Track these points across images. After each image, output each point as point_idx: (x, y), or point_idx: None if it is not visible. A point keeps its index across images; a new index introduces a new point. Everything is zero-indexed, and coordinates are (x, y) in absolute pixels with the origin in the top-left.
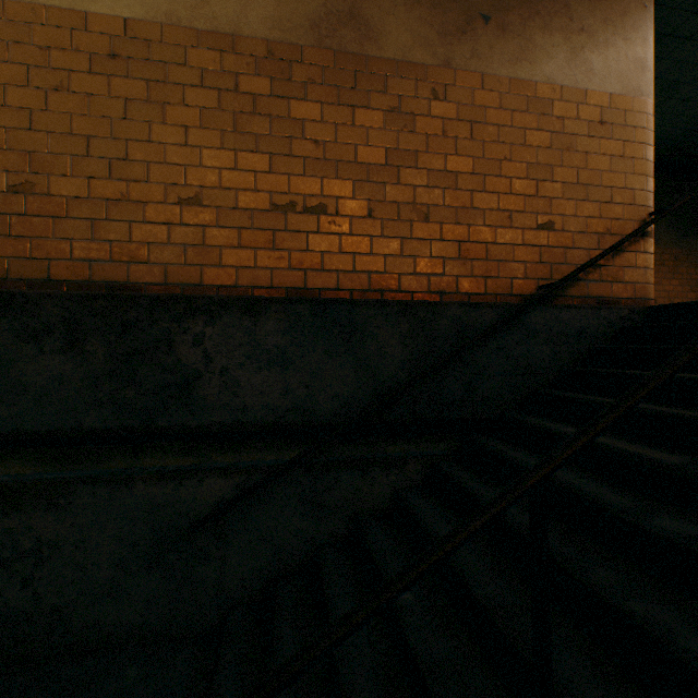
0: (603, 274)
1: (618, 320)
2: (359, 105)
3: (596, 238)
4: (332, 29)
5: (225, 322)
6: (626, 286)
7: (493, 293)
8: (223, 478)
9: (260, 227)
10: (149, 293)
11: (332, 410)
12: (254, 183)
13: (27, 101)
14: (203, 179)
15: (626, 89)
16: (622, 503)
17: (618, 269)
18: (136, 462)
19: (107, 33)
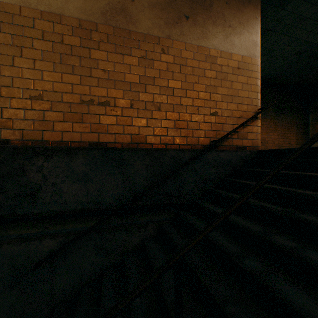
0: (239, 135)
1: (245, 156)
2: (126, 53)
3: (236, 119)
4: (112, 16)
5: (54, 159)
6: (249, 141)
7: (190, 144)
8: (53, 239)
9: (74, 111)
10: (12, 145)
11: (111, 202)
12: (72, 90)
13: None
14: (43, 86)
15: (249, 54)
16: (234, 251)
17: (245, 133)
18: (5, 233)
19: None
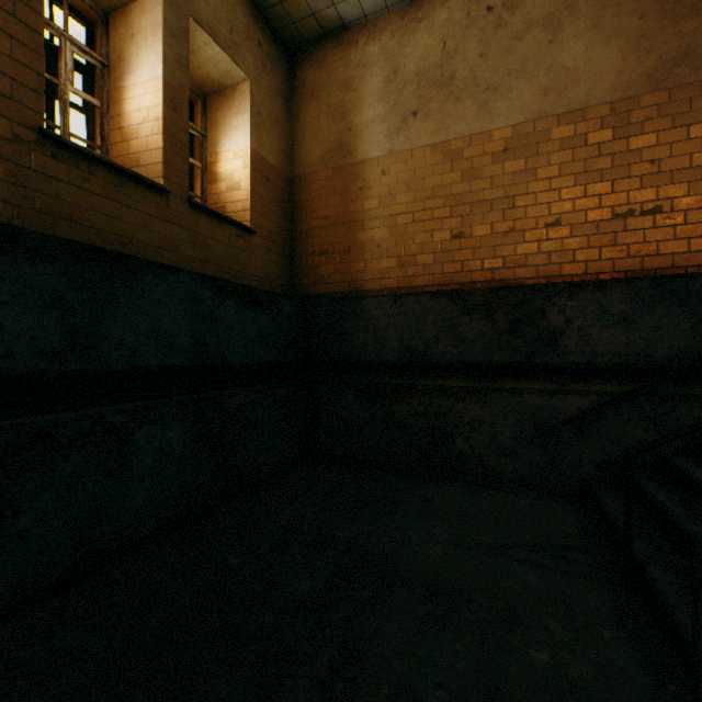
0: None
1: None
2: (693, 122)
3: None
4: (665, 74)
5: (579, 297)
6: None
7: None
8: (579, 396)
9: (603, 232)
10: (529, 284)
11: (668, 357)
12: (598, 203)
13: (460, 190)
14: (561, 208)
15: None
16: None
17: None
18: (518, 384)
19: (501, 138)
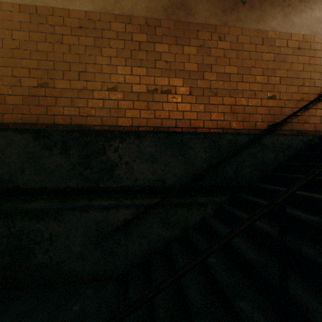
0: (299, 119)
1: (307, 140)
2: (185, 44)
3: (296, 102)
4: (173, 11)
5: (127, 141)
6: (311, 125)
7: (247, 129)
8: (126, 209)
9: (142, 100)
10: (95, 129)
11: (173, 181)
12: (139, 81)
13: (45, 48)
14: (117, 79)
15: (311, 32)
16: (314, 219)
17: (307, 117)
18: (90, 202)
19: (78, 17)
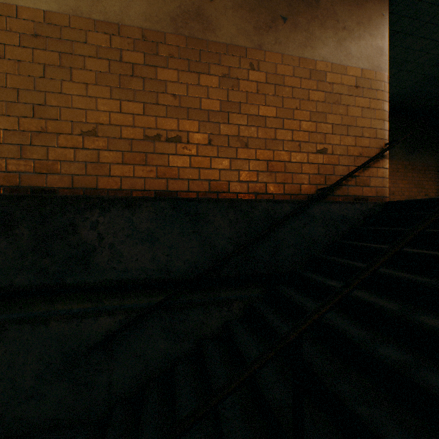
0: (357, 181)
1: (366, 210)
2: (202, 72)
3: (353, 159)
4: (185, 23)
5: (112, 213)
6: (371, 189)
7: (289, 194)
8: (110, 316)
9: (136, 150)
10: (60, 195)
11: (184, 270)
12: (133, 122)
13: None
14: (98, 118)
15: (371, 66)
16: (360, 336)
17: (367, 178)
18: (52, 307)
19: (31, 20)
